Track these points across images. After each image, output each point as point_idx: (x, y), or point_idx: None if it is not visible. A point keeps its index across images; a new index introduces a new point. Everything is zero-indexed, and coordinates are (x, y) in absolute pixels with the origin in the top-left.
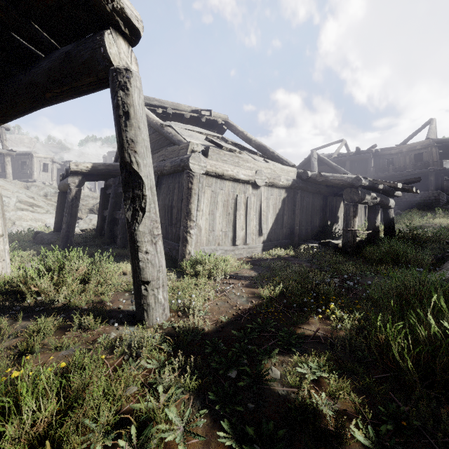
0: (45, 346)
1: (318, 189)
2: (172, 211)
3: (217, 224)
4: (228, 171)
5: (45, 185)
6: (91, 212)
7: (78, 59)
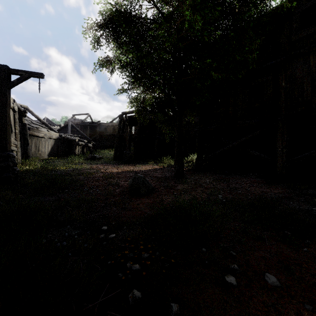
0: None
1: (67, 140)
2: None
3: (32, 149)
4: (36, 134)
5: None
6: None
7: None
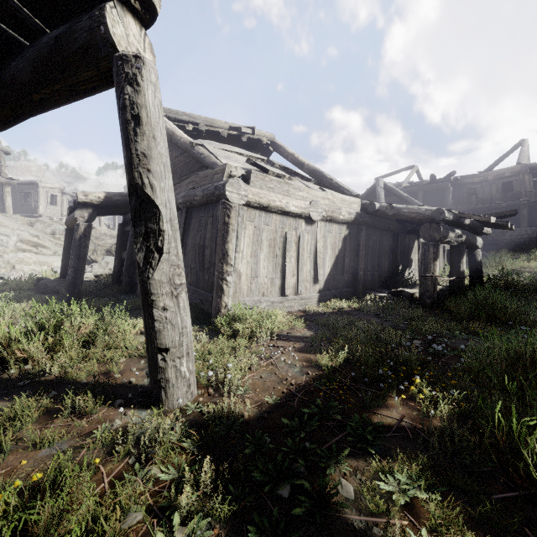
0: (22, 440)
1: (387, 224)
2: (205, 252)
3: (261, 268)
4: (275, 202)
5: (52, 221)
6: (108, 253)
7: (71, 45)
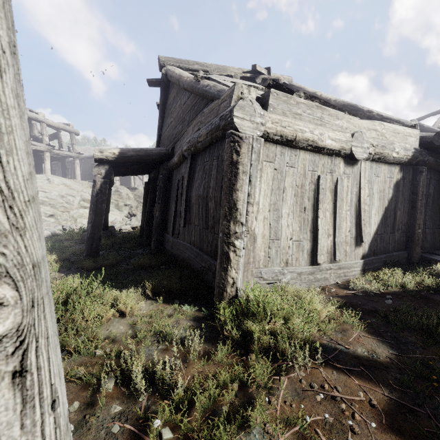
0: None
1: None
2: (208, 206)
3: (283, 227)
4: (304, 132)
5: None
6: None
7: None
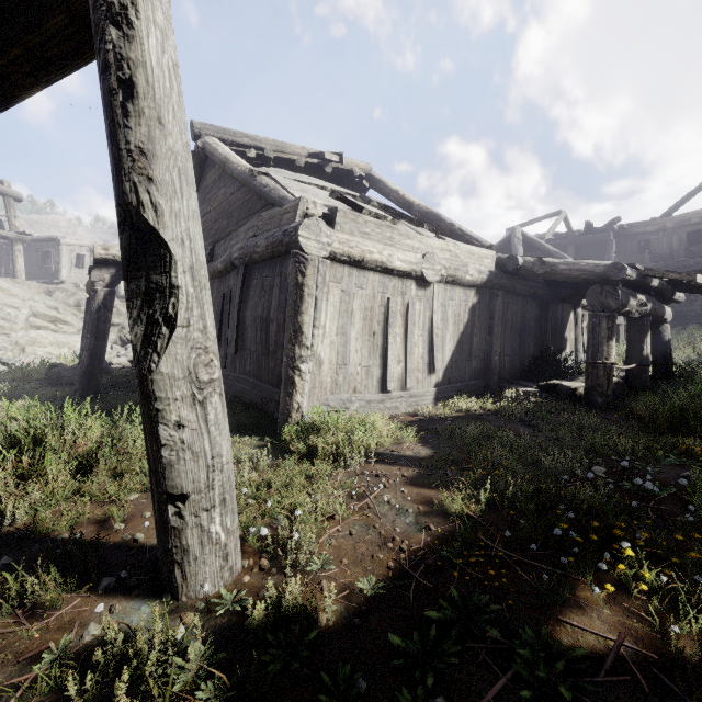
0: None
1: (532, 288)
2: (269, 328)
3: (351, 352)
4: (372, 253)
5: (77, 289)
6: None
7: None
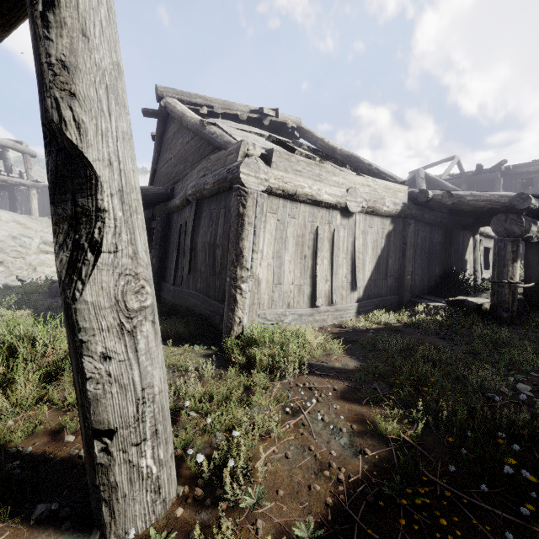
0: None
1: (439, 218)
2: (215, 253)
3: (285, 273)
4: (303, 188)
5: None
6: None
7: None
